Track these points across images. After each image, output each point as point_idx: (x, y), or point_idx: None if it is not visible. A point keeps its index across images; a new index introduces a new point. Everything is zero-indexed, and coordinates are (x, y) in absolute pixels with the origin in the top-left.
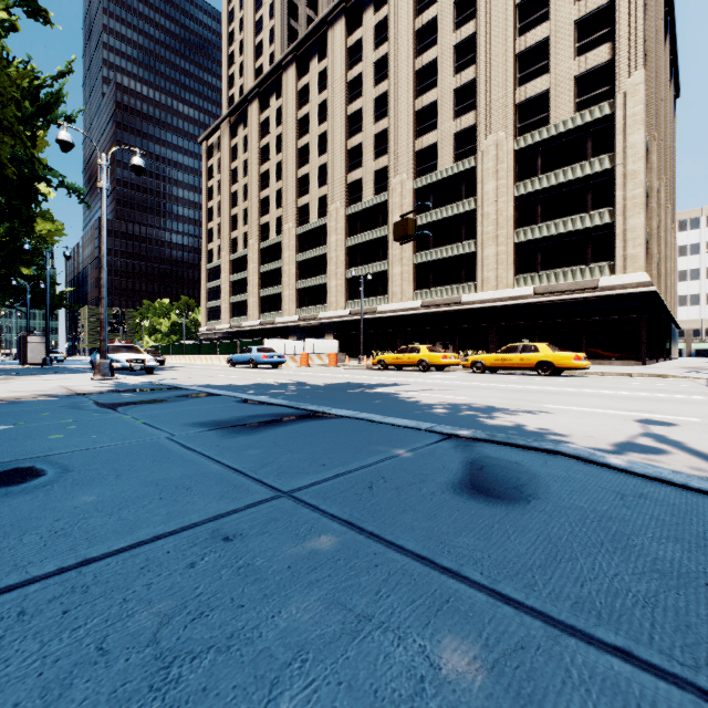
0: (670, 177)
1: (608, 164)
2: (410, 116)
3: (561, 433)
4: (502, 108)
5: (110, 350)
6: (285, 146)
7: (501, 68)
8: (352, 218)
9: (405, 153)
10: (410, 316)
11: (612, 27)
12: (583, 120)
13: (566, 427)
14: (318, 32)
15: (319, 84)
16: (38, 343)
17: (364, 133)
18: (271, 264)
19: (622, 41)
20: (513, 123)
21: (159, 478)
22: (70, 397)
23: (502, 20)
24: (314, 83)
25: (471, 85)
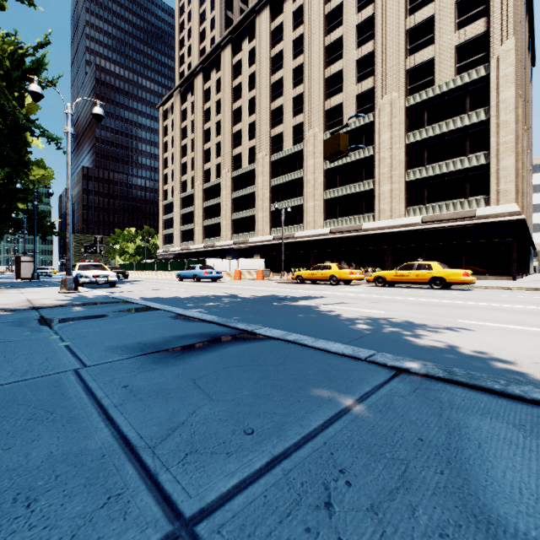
0: (528, 129)
1: (484, 116)
2: (321, 82)
3: (503, 357)
4: (396, 74)
5: (80, 267)
6: (223, 109)
7: (395, 41)
8: (275, 164)
9: (317, 111)
10: (321, 241)
11: (487, 4)
12: (462, 81)
13: (502, 349)
14: (248, 19)
15: (249, 60)
16: (28, 262)
17: (284, 97)
18: (212, 201)
19: (495, 15)
20: (405, 85)
21: (7, 467)
22: (23, 312)
23: (396, 3)
24: (245, 59)
25: (370, 56)
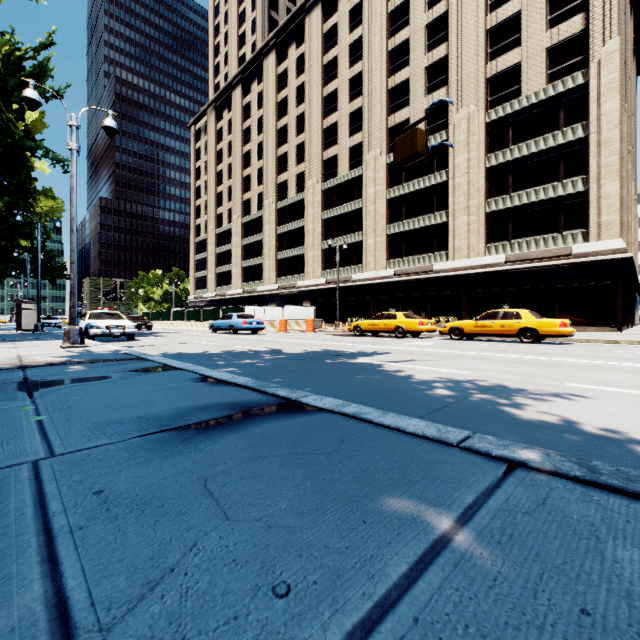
0: (633, 150)
1: (582, 132)
2: (384, 94)
3: None
4: (474, 83)
5: (91, 316)
6: (266, 127)
7: (473, 43)
8: (328, 192)
9: (378, 129)
10: (384, 284)
11: None
12: (555, 90)
13: (639, 426)
14: (296, 20)
15: (297, 68)
16: (32, 310)
17: (339, 112)
18: (253, 237)
19: (596, 10)
20: (485, 96)
21: None
22: (4, 372)
23: None
24: (293, 67)
25: (443, 62)
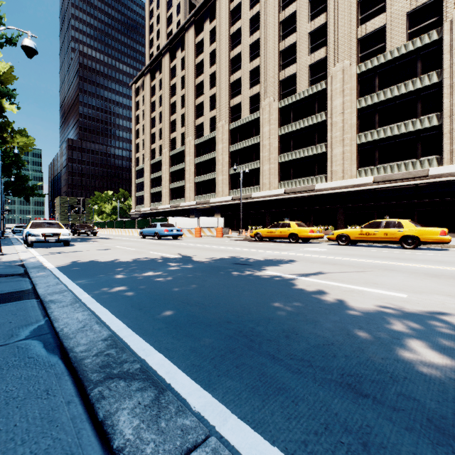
0: None
1: (436, 78)
2: (276, 55)
3: None
4: (347, 42)
5: (33, 225)
6: (187, 83)
7: (346, 12)
8: (233, 131)
9: (272, 82)
10: (276, 201)
11: None
12: (414, 45)
13: None
14: (209, 2)
15: (210, 38)
16: None
17: (242, 70)
18: (177, 166)
19: None
20: (356, 53)
21: None
22: None
23: None
24: (207, 38)
25: (322, 28)
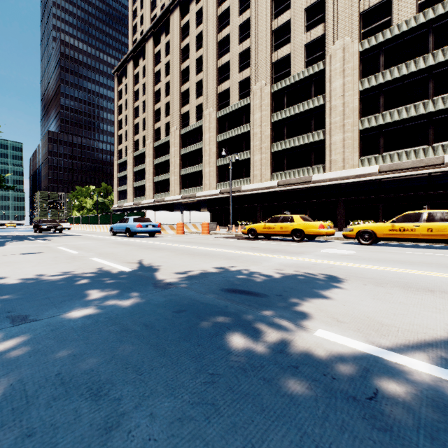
0: None
1: None
2: (268, 34)
3: None
4: (348, 17)
5: None
6: (172, 69)
7: None
8: (221, 119)
9: (264, 64)
10: (268, 194)
11: None
12: (426, 17)
13: None
14: None
15: (196, 20)
16: None
17: (231, 53)
18: (162, 158)
19: None
20: (358, 28)
21: None
22: None
23: None
24: (193, 20)
25: (320, 3)
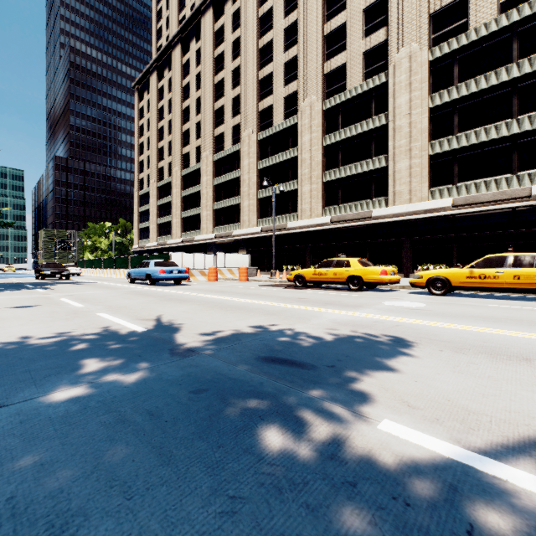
0: None
1: None
2: (319, 40)
3: None
4: (416, 19)
5: None
6: (204, 82)
7: None
8: (263, 143)
9: (314, 76)
10: (320, 232)
11: None
12: (509, 19)
13: None
14: None
15: (233, 23)
16: None
17: (274, 62)
18: (191, 189)
19: None
20: (428, 33)
21: None
22: None
23: None
24: (229, 23)
25: (381, 3)
